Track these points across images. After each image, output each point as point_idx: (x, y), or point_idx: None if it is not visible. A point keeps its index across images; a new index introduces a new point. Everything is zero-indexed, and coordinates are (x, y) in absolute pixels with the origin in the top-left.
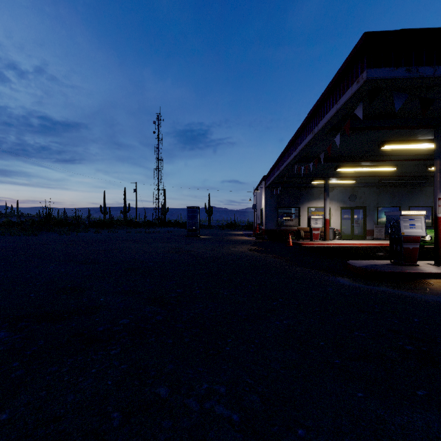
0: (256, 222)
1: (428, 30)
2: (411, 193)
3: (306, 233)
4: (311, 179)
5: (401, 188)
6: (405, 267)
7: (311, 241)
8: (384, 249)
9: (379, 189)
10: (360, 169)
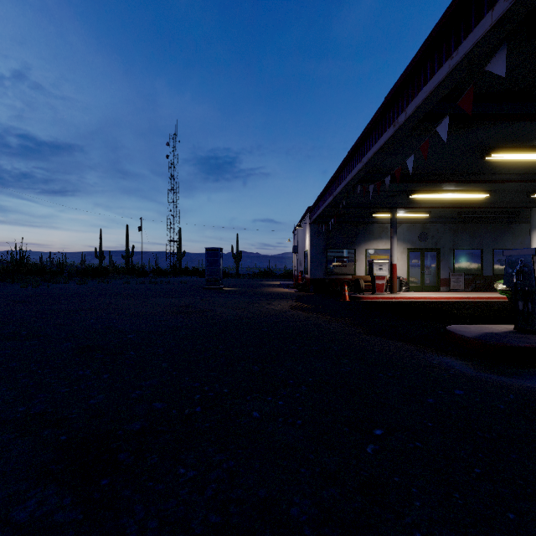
0: (297, 269)
1: None
2: (496, 232)
3: (365, 284)
4: (371, 211)
5: (483, 225)
6: None
7: (373, 294)
8: (475, 305)
9: (456, 226)
10: (442, 195)
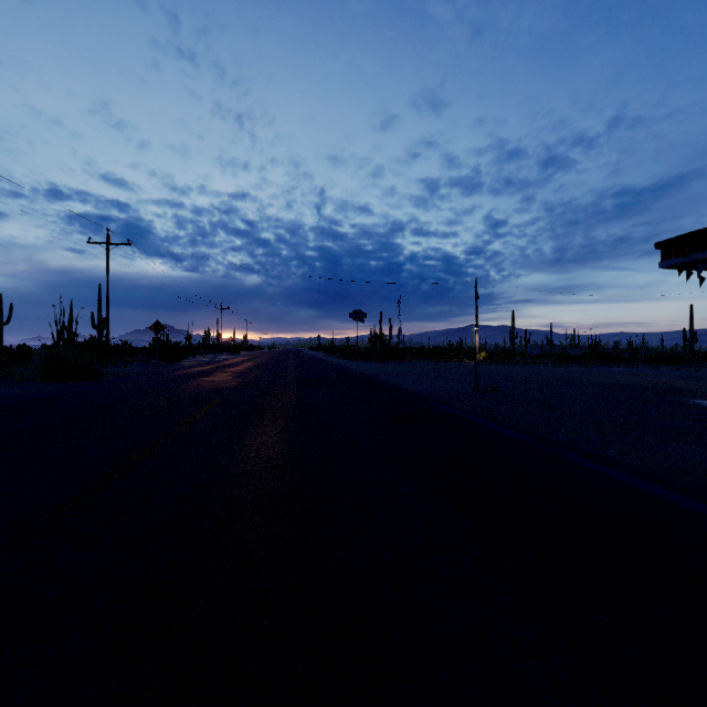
0: None
1: (693, 233)
2: None
3: None
4: None
5: None
6: None
7: None
8: None
9: None
10: None
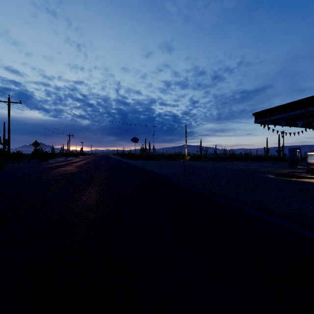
0: None
1: (265, 110)
2: None
3: None
4: None
5: None
6: (308, 175)
7: None
8: None
9: None
10: None
